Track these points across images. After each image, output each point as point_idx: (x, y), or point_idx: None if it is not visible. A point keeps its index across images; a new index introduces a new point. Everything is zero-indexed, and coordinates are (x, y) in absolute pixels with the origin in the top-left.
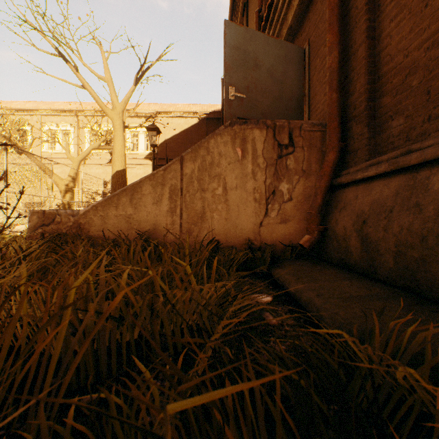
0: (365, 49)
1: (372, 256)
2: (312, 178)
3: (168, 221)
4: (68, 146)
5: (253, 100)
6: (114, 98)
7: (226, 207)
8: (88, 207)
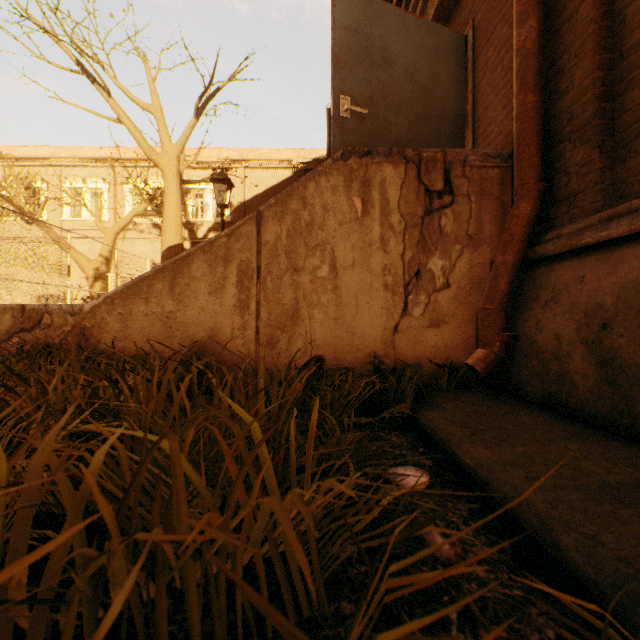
0: (594, 4)
1: (625, 394)
2: (484, 249)
3: (235, 324)
4: (100, 211)
5: (381, 119)
6: (166, 137)
7: (335, 299)
8: (99, 299)
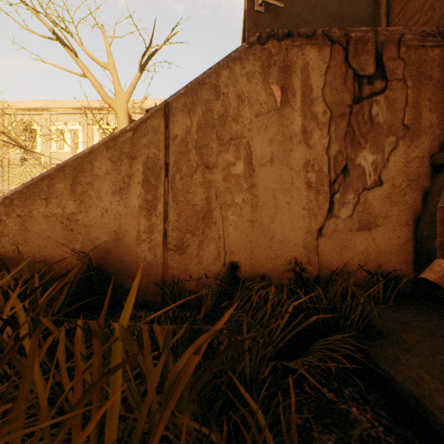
0: None
1: None
2: (423, 141)
3: (141, 227)
4: (75, 144)
5: (295, 17)
6: (118, 87)
7: (250, 199)
8: None
